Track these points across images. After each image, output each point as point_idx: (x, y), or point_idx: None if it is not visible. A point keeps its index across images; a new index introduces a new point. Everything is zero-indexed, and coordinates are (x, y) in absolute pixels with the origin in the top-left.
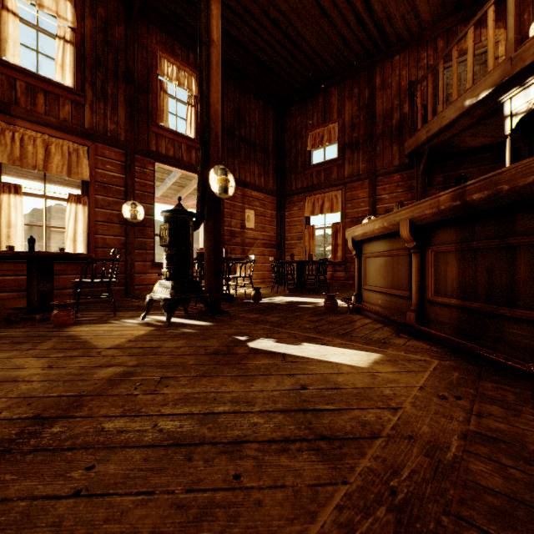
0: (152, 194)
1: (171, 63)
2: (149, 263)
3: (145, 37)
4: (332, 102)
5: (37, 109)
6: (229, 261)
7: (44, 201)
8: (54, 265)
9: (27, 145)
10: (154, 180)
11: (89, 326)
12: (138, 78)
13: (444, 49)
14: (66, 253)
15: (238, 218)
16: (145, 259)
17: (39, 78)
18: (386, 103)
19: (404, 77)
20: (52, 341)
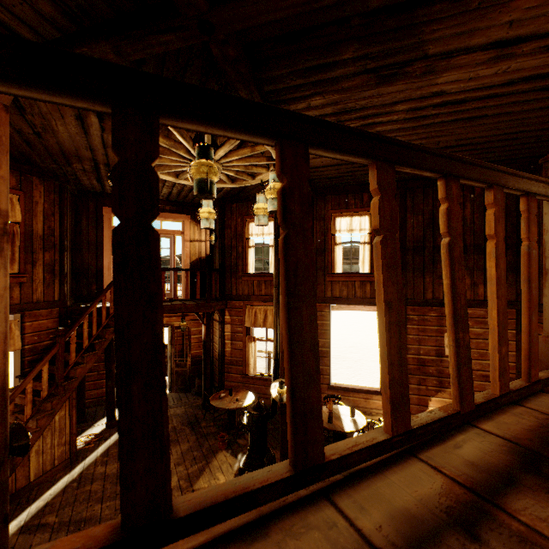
0: (328, 331)
1: (344, 217)
2: (326, 385)
3: (322, 209)
4: None
5: (262, 292)
6: (416, 393)
7: (266, 343)
8: (269, 381)
9: (258, 314)
10: (330, 319)
11: (226, 455)
12: (317, 244)
13: None
14: (228, 409)
15: (430, 343)
16: (322, 381)
17: (262, 275)
18: None
19: None
20: (198, 465)
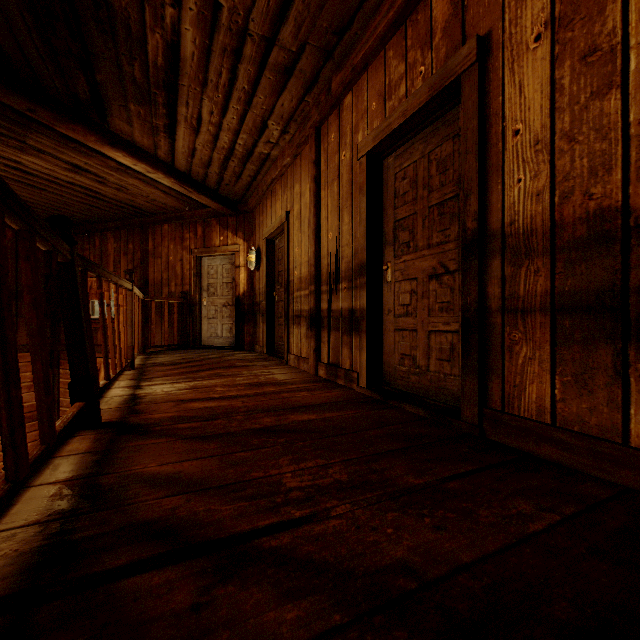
0: None
1: None
2: None
3: None
4: (109, 249)
5: None
6: None
7: None
8: None
9: None
10: None
11: None
12: None
13: (202, 237)
14: None
15: None
16: None
17: None
18: (158, 274)
19: (172, 251)
20: None
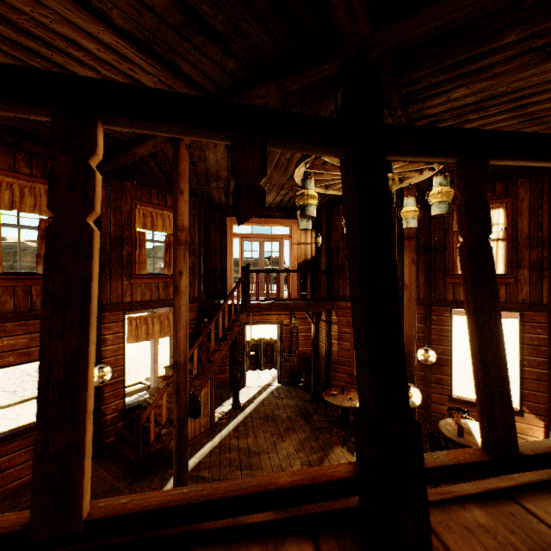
0: (448, 337)
1: None
2: (446, 396)
3: None
4: None
5: None
6: None
7: None
8: None
9: None
10: (451, 325)
11: (342, 451)
12: (435, 243)
13: None
14: (342, 406)
15: None
16: (441, 392)
17: None
18: None
19: None
20: (317, 455)
